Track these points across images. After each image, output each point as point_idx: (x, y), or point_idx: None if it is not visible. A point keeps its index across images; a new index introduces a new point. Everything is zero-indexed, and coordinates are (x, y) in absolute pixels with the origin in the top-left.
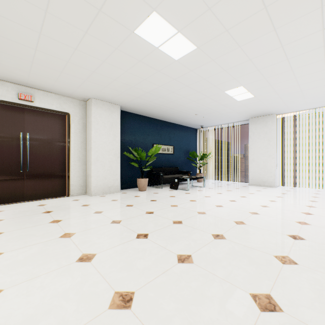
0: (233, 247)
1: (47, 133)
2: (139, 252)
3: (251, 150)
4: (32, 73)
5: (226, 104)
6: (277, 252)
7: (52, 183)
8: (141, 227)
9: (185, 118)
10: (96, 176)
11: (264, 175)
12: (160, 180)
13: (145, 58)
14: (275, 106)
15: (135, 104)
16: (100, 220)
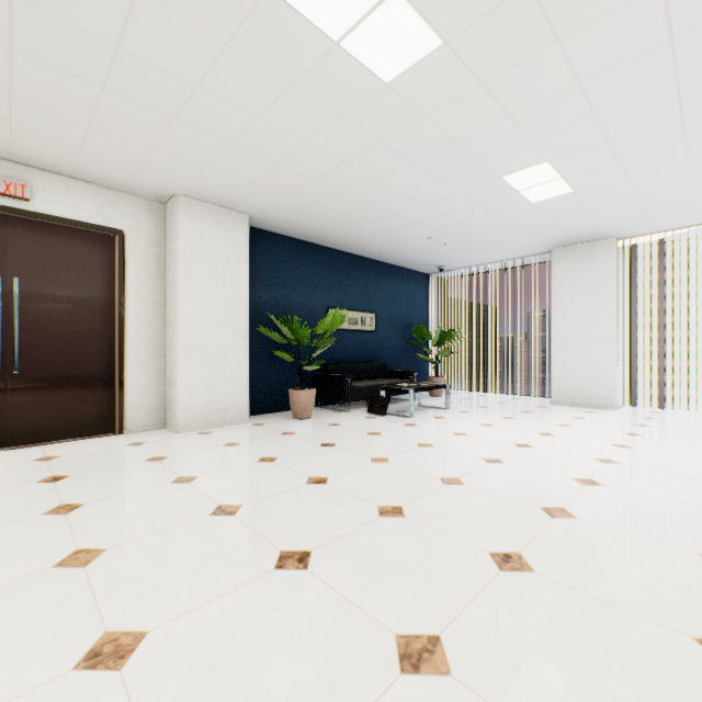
0: (561, 603)
1: (68, 278)
2: (281, 625)
3: (557, 321)
4: (17, 122)
5: (502, 212)
6: (700, 622)
7: (80, 402)
8: (293, 529)
9: (402, 248)
10: (190, 384)
11: (588, 381)
12: (345, 393)
13: (305, 76)
14: (618, 218)
15: (285, 212)
16: (184, 504)
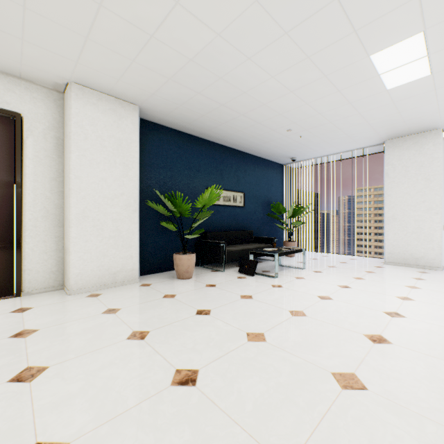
0: None
1: None
2: None
3: (389, 198)
4: None
5: (356, 102)
6: None
7: None
8: None
9: (265, 140)
10: (82, 251)
11: (417, 246)
12: (220, 256)
13: None
14: None
15: (169, 103)
16: None
